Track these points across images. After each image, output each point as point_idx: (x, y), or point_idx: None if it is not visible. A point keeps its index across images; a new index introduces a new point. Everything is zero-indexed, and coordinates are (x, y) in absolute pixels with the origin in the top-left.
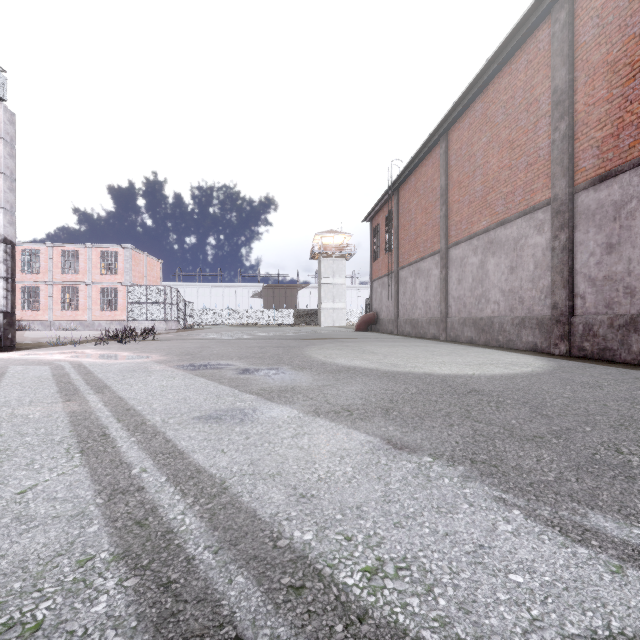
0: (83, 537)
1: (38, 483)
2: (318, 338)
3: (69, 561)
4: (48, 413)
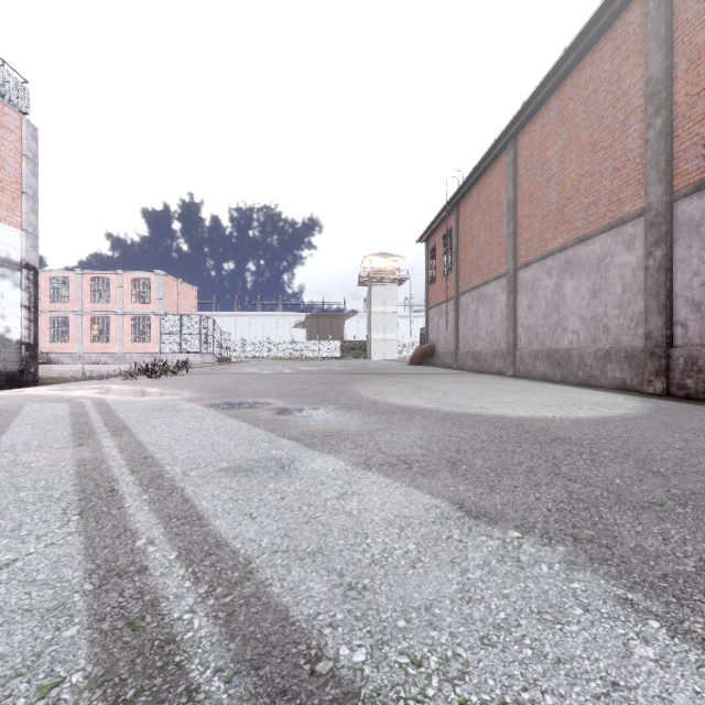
0: (55, 645)
1: (19, 557)
2: (367, 373)
3: (28, 687)
4: (54, 461)
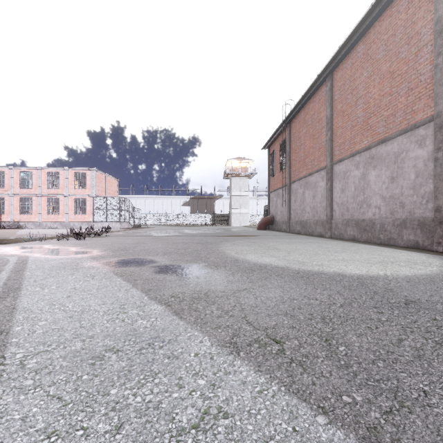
0: None
1: None
2: (230, 235)
3: None
4: None
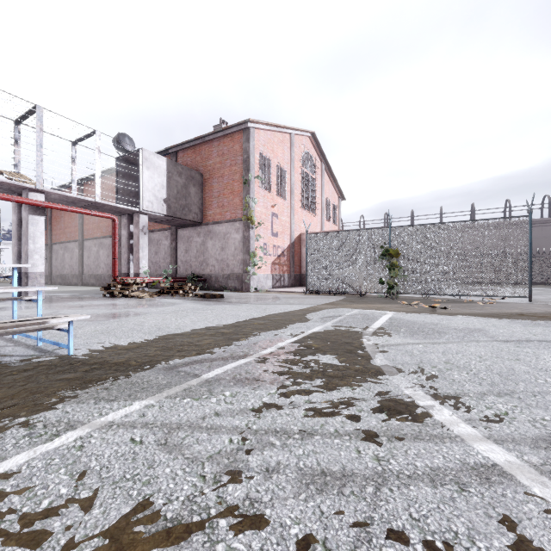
0: None
1: None
2: None
3: None
4: None
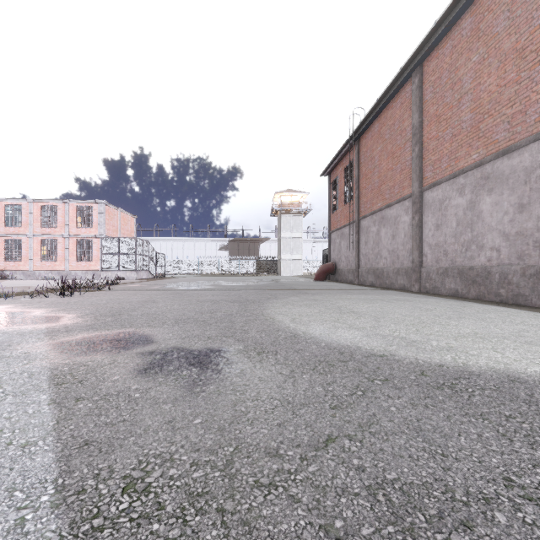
0: None
1: None
2: (279, 289)
3: None
4: None
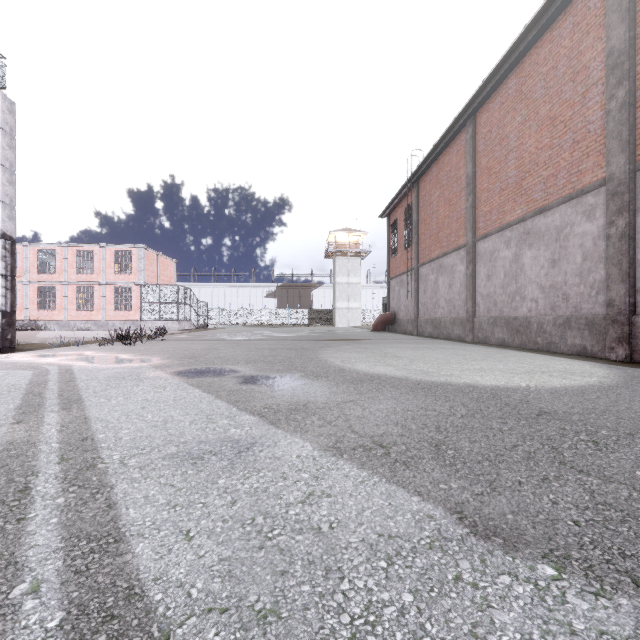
0: None
1: None
2: (333, 339)
3: None
4: None
